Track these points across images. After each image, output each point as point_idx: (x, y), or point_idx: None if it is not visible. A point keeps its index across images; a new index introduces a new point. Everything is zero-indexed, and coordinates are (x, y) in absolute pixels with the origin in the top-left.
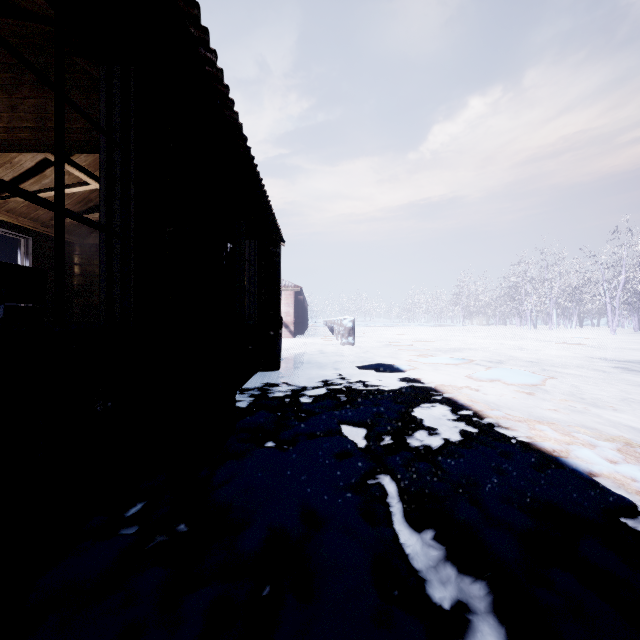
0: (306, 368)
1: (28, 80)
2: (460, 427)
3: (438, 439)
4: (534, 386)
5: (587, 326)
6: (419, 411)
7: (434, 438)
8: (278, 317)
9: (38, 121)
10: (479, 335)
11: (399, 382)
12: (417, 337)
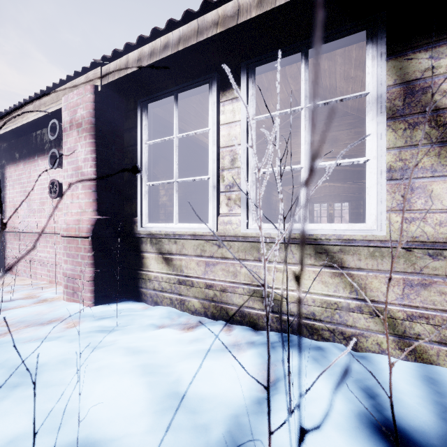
0: None
1: (341, 183)
2: None
3: None
4: None
5: None
6: None
7: None
8: None
9: (343, 190)
10: None
11: None
12: None
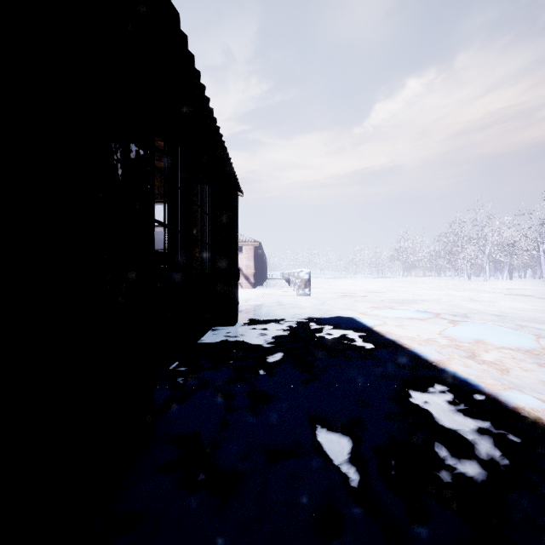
0: (264, 322)
1: None
2: (492, 431)
3: (475, 464)
4: (531, 349)
5: (514, 278)
6: (414, 393)
7: (467, 461)
8: (234, 269)
9: None
10: (423, 286)
11: (369, 342)
12: (367, 288)
